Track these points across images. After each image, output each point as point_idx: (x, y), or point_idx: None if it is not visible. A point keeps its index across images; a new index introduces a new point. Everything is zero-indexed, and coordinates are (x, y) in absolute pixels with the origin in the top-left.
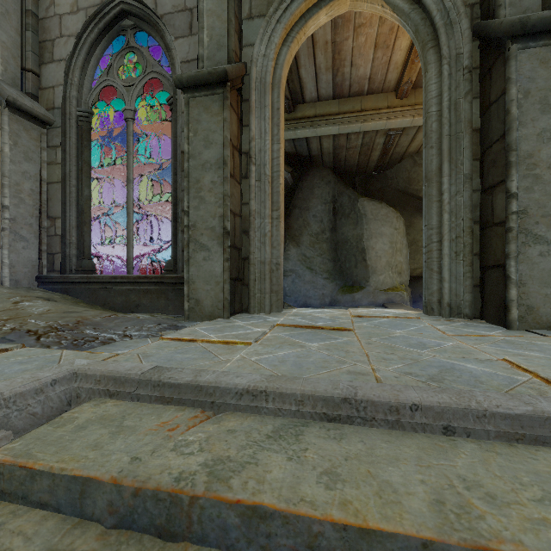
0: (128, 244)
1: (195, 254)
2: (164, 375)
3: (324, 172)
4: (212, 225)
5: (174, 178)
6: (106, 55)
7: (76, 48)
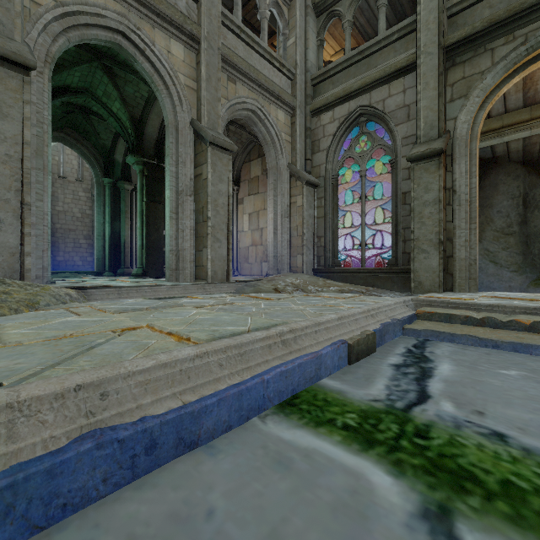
0: (362, 249)
1: (418, 255)
2: (450, 301)
3: (510, 168)
4: (430, 238)
5: (395, 209)
6: (346, 139)
7: (332, 141)
